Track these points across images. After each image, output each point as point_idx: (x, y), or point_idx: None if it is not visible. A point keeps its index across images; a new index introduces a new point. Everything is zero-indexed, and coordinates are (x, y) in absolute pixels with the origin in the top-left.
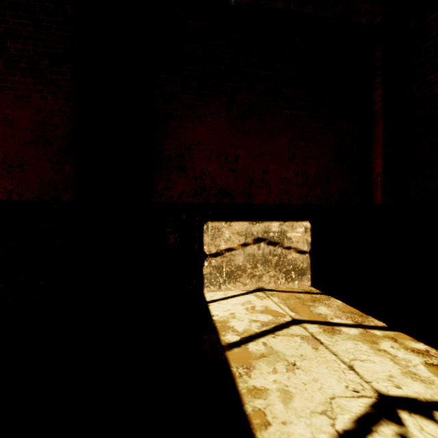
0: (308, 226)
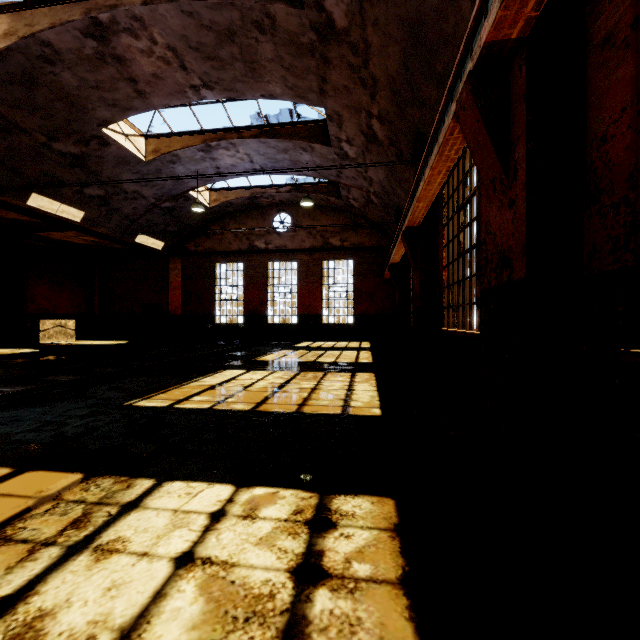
0: (75, 321)
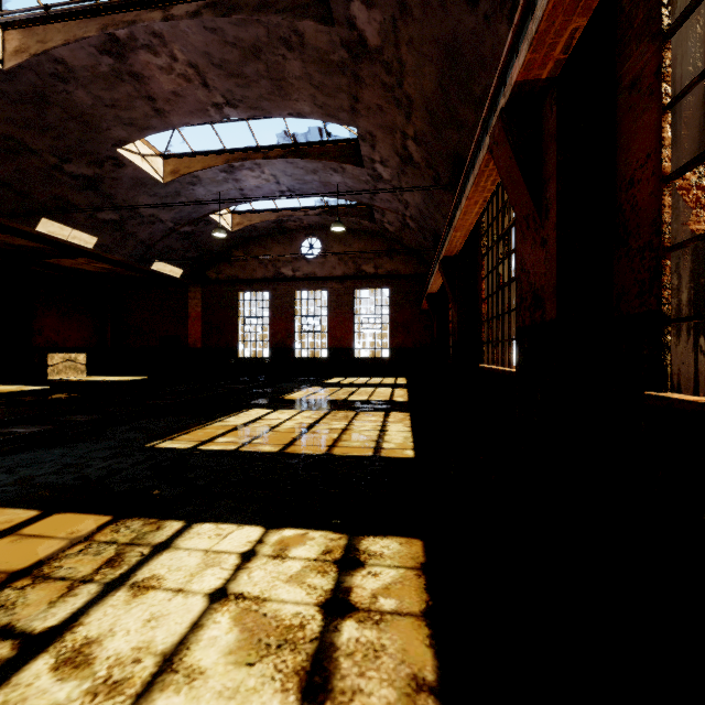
0: (85, 355)
